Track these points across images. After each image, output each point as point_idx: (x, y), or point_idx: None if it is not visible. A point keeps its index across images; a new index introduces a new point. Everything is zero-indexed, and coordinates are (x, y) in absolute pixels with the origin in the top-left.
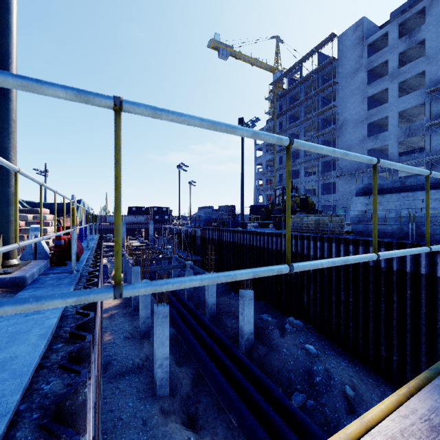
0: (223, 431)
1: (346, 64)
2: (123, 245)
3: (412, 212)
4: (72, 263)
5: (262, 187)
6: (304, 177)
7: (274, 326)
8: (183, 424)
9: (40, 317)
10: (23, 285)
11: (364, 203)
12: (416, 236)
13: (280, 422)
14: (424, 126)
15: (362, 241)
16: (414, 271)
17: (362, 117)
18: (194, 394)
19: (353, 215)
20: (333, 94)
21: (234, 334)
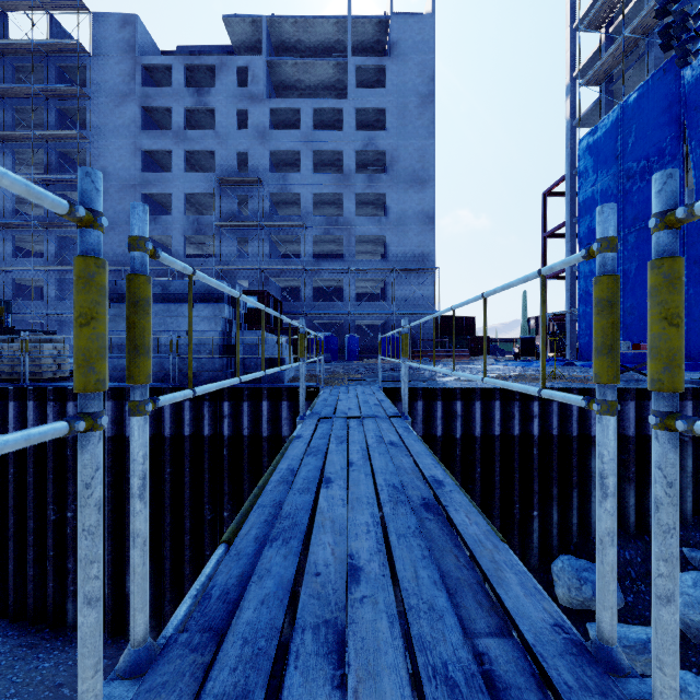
0: None
1: (107, 75)
2: None
3: (176, 336)
4: None
5: None
6: (15, 259)
7: None
8: None
9: None
10: None
11: None
12: (182, 376)
13: None
14: (214, 223)
15: None
16: (176, 434)
17: (135, 180)
18: None
19: None
20: (82, 115)
21: None
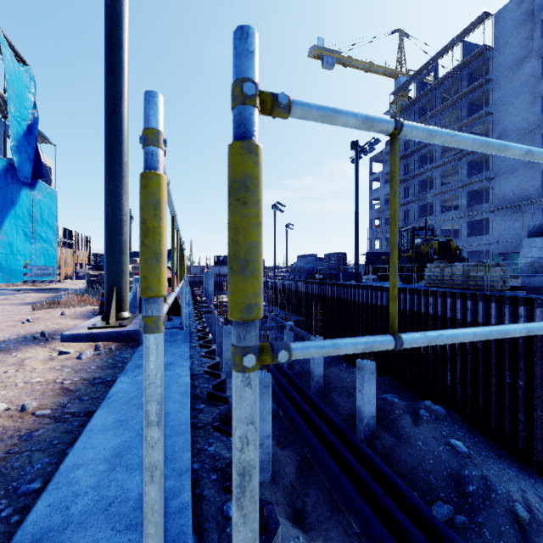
0: (338, 536)
1: (506, 53)
2: (211, 300)
3: None
4: (182, 318)
5: (380, 228)
6: (441, 214)
7: (403, 410)
8: (288, 519)
9: (172, 374)
10: (139, 340)
11: (542, 246)
12: None
13: (420, 537)
14: None
15: (540, 301)
16: None
17: (532, 125)
18: (300, 484)
19: (525, 264)
20: (484, 97)
21: (349, 416)
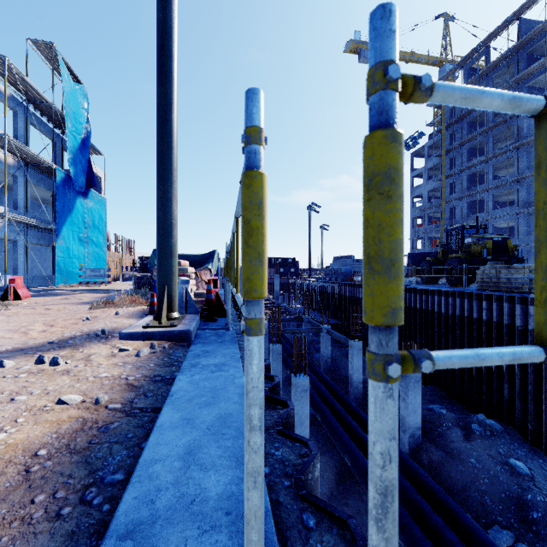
0: None
1: None
2: None
3: None
4: (228, 319)
5: (423, 228)
6: (493, 210)
7: (452, 423)
8: None
9: (227, 374)
10: (189, 339)
11: None
12: None
13: None
14: None
15: None
16: None
17: None
18: (339, 493)
19: None
20: (546, 78)
21: None
